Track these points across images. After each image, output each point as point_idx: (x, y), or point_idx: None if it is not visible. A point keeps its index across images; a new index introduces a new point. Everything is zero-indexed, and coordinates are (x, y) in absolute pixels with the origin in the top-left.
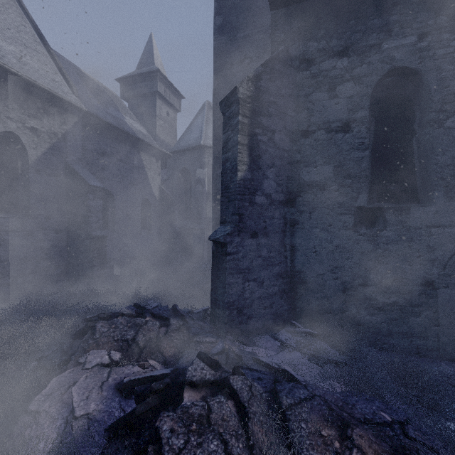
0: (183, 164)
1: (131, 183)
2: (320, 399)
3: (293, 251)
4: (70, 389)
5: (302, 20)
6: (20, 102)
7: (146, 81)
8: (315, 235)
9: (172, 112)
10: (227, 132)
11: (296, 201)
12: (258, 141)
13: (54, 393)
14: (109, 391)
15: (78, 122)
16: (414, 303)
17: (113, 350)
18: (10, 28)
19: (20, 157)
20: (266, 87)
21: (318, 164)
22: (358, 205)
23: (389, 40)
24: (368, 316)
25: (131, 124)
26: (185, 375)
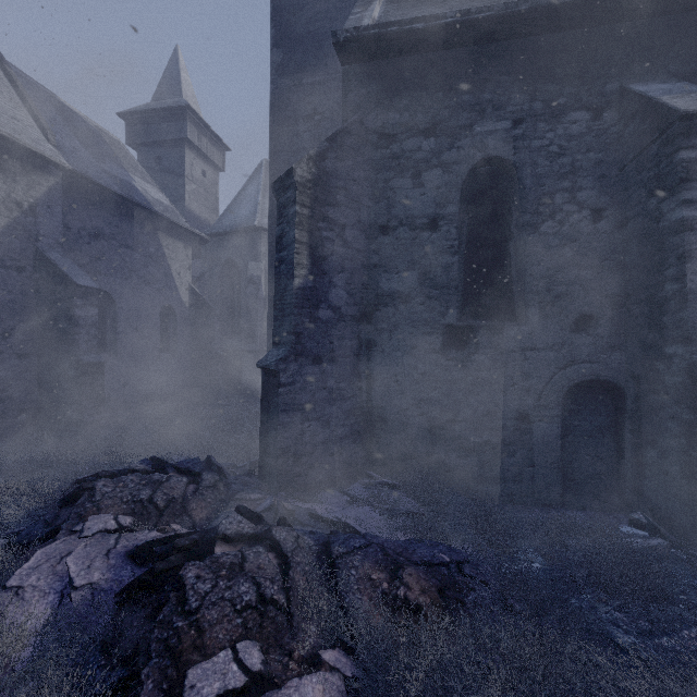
0: (228, 254)
1: (145, 281)
2: (378, 546)
3: (369, 381)
4: (64, 561)
5: (381, 83)
6: None
7: (169, 121)
8: (396, 360)
9: (211, 171)
10: (282, 224)
11: (374, 316)
12: (322, 239)
13: (42, 566)
14: (119, 559)
15: (56, 186)
16: (508, 441)
17: (121, 515)
18: None
19: None
20: (333, 169)
21: (400, 270)
22: (447, 322)
23: (481, 122)
24: (458, 460)
25: (144, 189)
26: (217, 528)
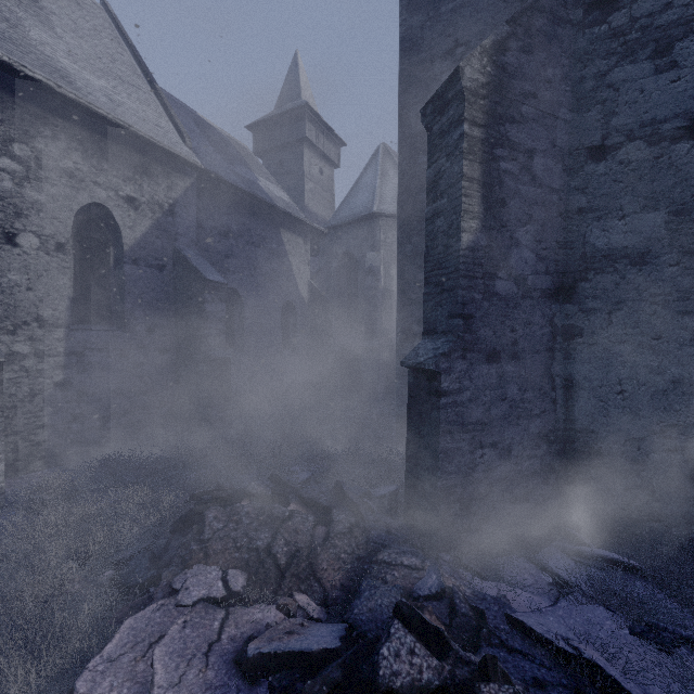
0: (345, 246)
1: (268, 278)
2: None
3: (569, 389)
4: (152, 651)
5: None
6: (112, 160)
7: (289, 124)
8: (621, 358)
9: (327, 169)
10: (438, 161)
11: (577, 290)
12: (500, 173)
13: (123, 656)
14: (221, 666)
15: (191, 186)
16: None
17: (232, 568)
18: (101, 57)
19: (113, 241)
20: (516, 65)
21: (628, 212)
22: None
23: None
24: None
25: (268, 187)
26: (375, 667)
